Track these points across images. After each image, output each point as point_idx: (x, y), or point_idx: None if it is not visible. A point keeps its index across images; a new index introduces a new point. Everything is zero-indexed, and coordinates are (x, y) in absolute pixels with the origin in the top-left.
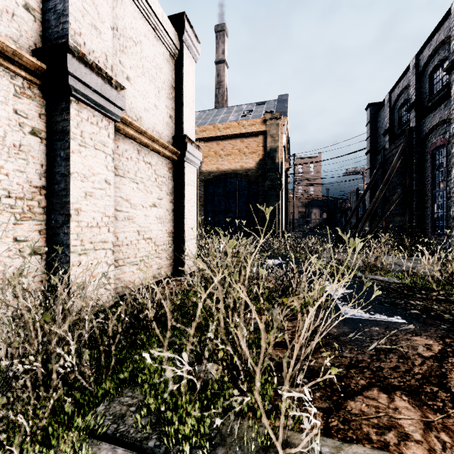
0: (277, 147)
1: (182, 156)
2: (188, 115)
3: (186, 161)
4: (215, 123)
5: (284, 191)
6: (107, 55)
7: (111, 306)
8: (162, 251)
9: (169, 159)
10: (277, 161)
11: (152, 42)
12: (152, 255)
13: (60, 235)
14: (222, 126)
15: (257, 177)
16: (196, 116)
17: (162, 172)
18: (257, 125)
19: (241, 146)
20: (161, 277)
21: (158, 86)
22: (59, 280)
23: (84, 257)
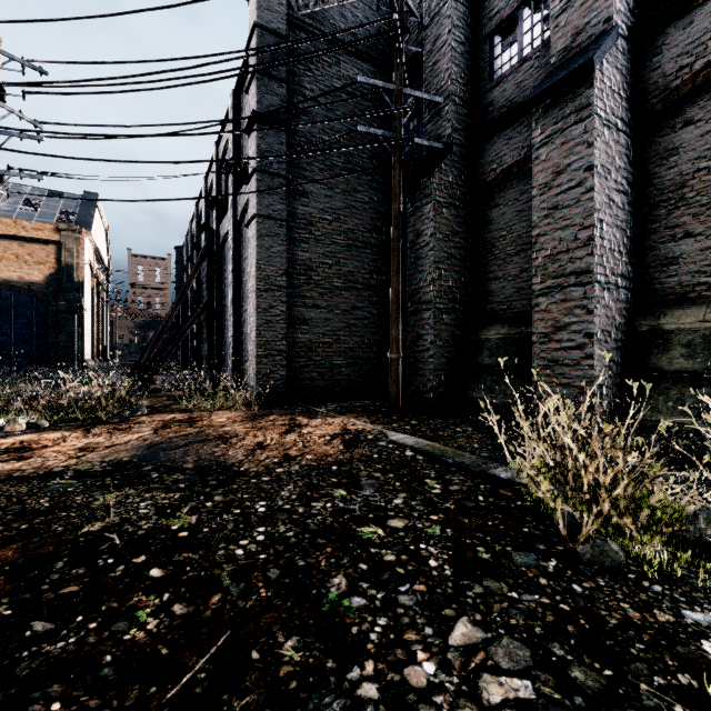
0: (76, 264)
1: None
2: None
3: None
4: None
5: (90, 313)
6: None
7: None
8: None
9: None
10: (76, 280)
11: None
12: None
13: None
14: None
15: (48, 295)
16: None
17: None
18: (47, 231)
19: (20, 251)
20: None
21: None
22: None
23: None
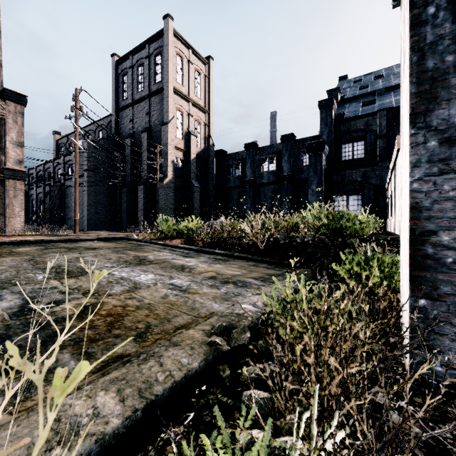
0: None
1: None
2: None
3: None
4: None
5: None
6: None
7: None
8: None
9: None
10: None
11: None
12: None
13: None
14: None
15: None
16: None
17: None
18: None
19: None
20: None
21: None
22: None
23: None
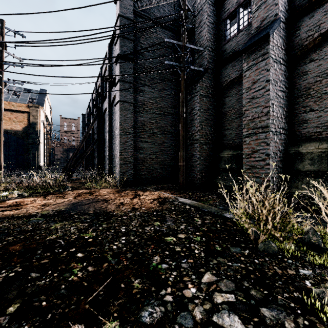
0: (36, 122)
1: None
2: None
3: None
4: None
5: (43, 144)
6: None
7: None
8: None
9: None
10: (36, 129)
11: None
12: None
13: None
14: None
15: (24, 136)
16: None
17: None
18: (24, 107)
19: (11, 116)
20: None
21: None
22: None
23: None
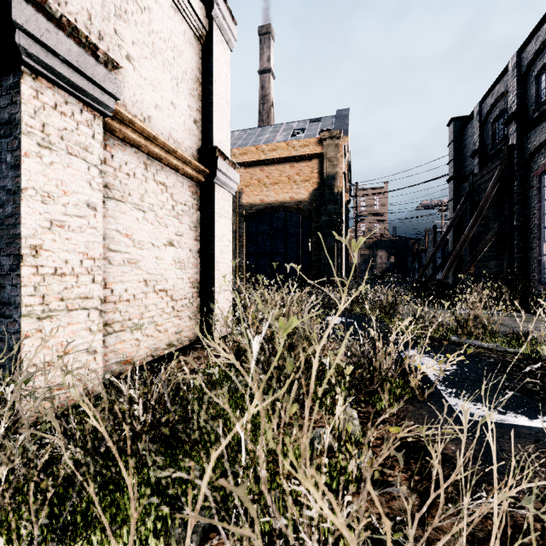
0: (335, 174)
1: (211, 176)
2: (220, 121)
3: (216, 183)
4: (258, 144)
5: (344, 228)
6: (91, 14)
7: (98, 394)
8: (183, 308)
9: (193, 179)
10: (335, 191)
11: (168, 12)
12: (168, 313)
13: (6, 288)
14: (267, 148)
15: (311, 211)
16: (235, 136)
17: (182, 197)
18: (311, 146)
19: (291, 172)
20: (181, 343)
21: (177, 77)
22: (5, 361)
23: (47, 322)
